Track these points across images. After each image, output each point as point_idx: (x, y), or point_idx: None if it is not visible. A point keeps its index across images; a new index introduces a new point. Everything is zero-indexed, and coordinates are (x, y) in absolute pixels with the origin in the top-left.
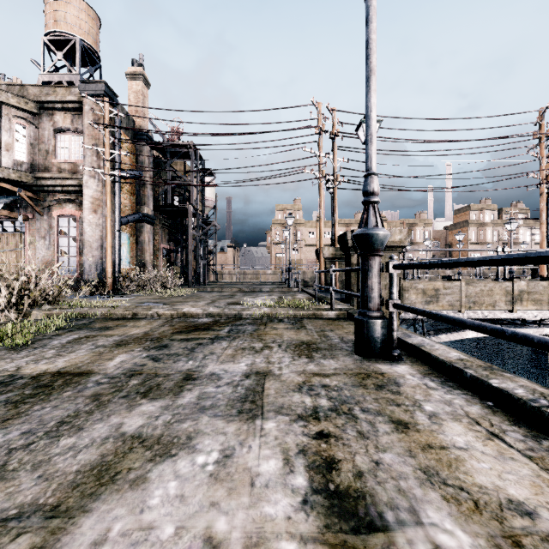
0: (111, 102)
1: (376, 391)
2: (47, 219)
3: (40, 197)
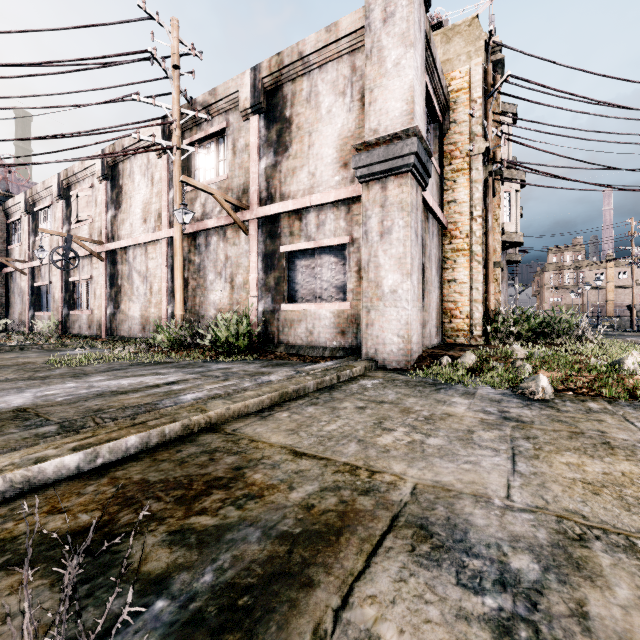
0: None
1: None
2: None
3: None
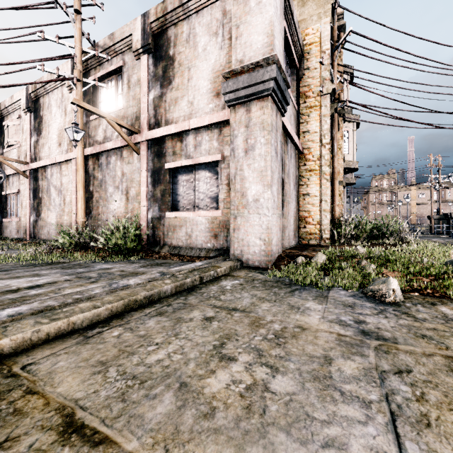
0: None
1: None
2: None
3: None
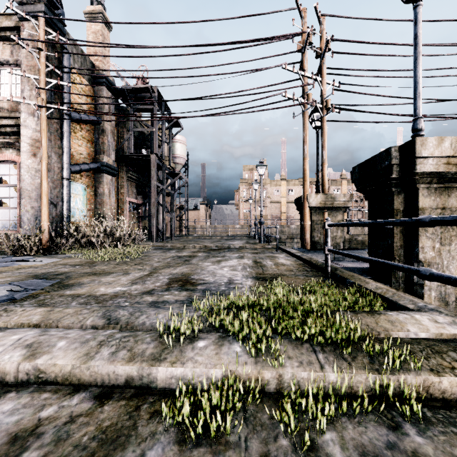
0: (44, 16)
1: None
2: None
3: None
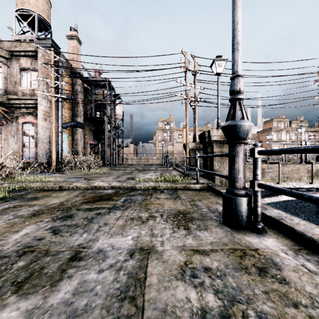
0: (55, 50)
1: (260, 278)
2: (15, 124)
3: (11, 111)
